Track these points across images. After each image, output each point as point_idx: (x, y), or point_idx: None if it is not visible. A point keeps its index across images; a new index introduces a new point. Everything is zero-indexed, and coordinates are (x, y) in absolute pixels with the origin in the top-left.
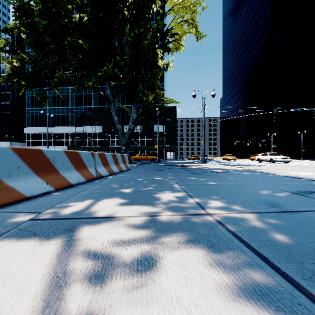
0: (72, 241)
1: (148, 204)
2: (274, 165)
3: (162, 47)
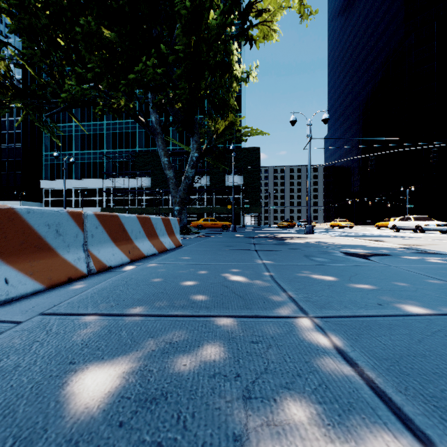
0: None
1: None
2: (432, 237)
3: (241, 37)
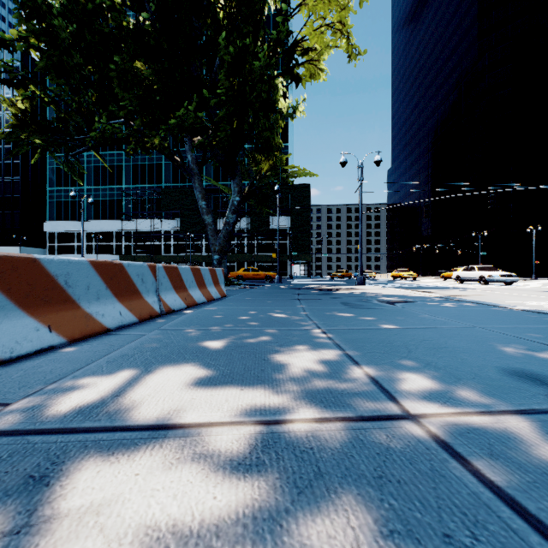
0: (21, 538)
1: (260, 381)
2: (490, 288)
3: (286, 75)
